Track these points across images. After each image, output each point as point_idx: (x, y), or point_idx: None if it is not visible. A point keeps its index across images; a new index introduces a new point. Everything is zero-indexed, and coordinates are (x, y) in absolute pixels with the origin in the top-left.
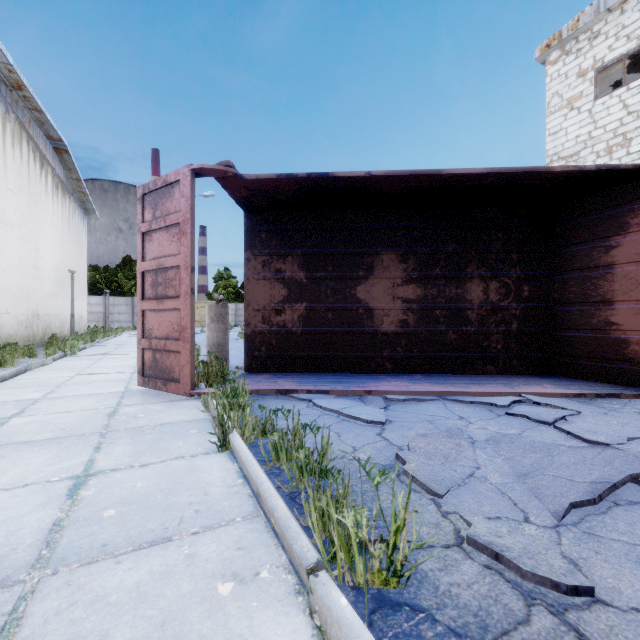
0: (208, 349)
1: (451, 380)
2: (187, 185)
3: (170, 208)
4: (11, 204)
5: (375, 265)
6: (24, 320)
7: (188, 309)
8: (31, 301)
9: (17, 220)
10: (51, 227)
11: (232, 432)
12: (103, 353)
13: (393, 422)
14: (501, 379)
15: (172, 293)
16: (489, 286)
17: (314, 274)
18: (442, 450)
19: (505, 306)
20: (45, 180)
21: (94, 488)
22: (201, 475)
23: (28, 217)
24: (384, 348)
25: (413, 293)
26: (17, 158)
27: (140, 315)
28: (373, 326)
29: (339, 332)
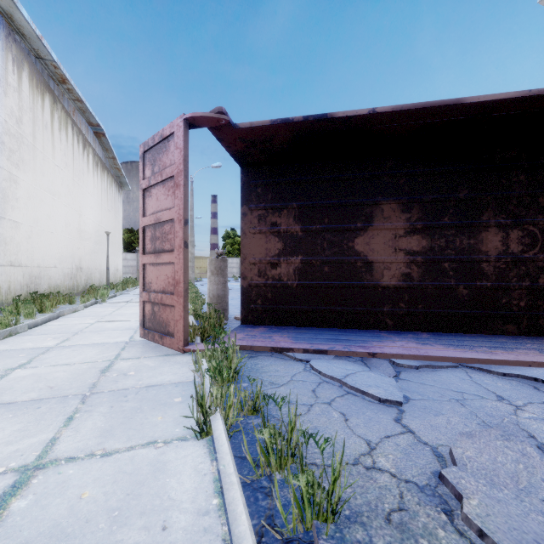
0: (209, 300)
1: (466, 341)
2: (180, 136)
3: (166, 162)
4: (58, 178)
5: (374, 216)
6: (69, 273)
7: (181, 263)
8: (75, 257)
9: (63, 191)
10: (92, 197)
11: (214, 413)
12: (126, 301)
13: (411, 400)
14: (529, 342)
15: (168, 247)
16: (509, 235)
17: (310, 227)
18: (504, 464)
19: (530, 258)
20: (87, 159)
21: (31, 495)
22: (167, 482)
23: (73, 189)
24: (384, 303)
25: (417, 244)
26: (63, 140)
27: (141, 269)
28: (372, 280)
29: (336, 286)
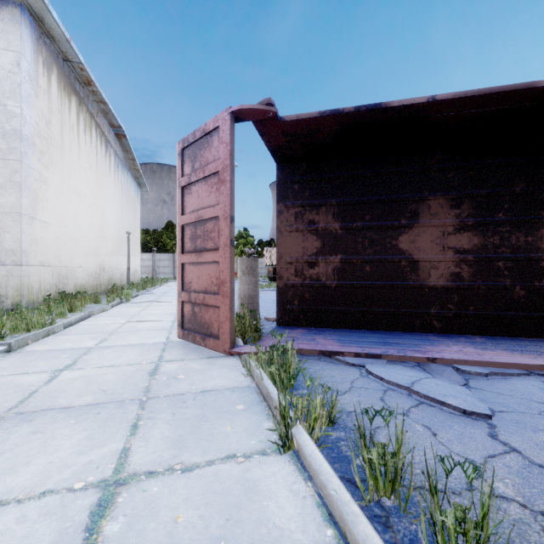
0: (240, 301)
1: (529, 346)
2: (226, 130)
3: (208, 158)
4: (83, 179)
5: (420, 212)
6: (93, 272)
7: (227, 262)
8: (98, 257)
9: (88, 192)
10: (113, 198)
11: (295, 425)
12: (150, 301)
13: (497, 412)
14: None
15: (210, 245)
16: None
17: (350, 224)
18: None
19: None
20: (109, 160)
21: (122, 516)
22: (266, 506)
23: (96, 189)
24: (431, 304)
25: (468, 242)
26: (88, 142)
27: (180, 268)
28: (418, 280)
29: (378, 286)
